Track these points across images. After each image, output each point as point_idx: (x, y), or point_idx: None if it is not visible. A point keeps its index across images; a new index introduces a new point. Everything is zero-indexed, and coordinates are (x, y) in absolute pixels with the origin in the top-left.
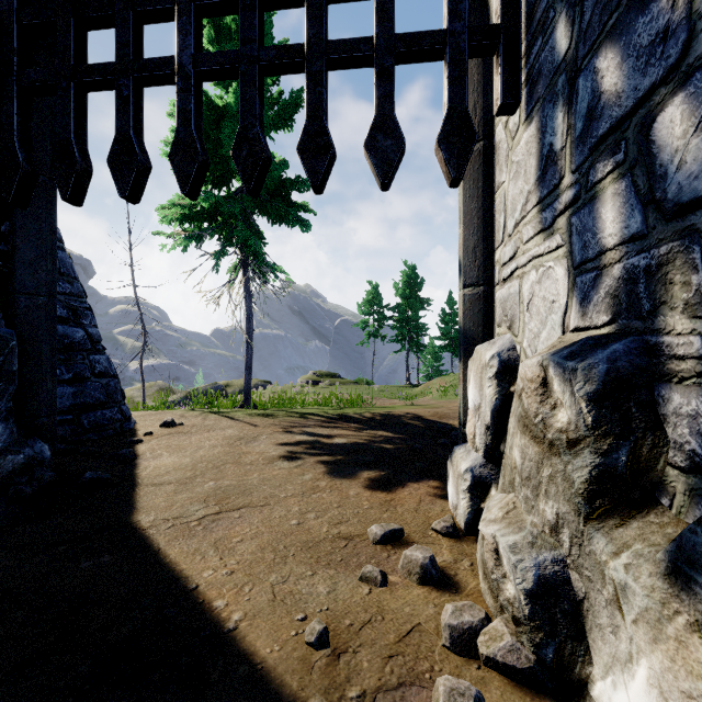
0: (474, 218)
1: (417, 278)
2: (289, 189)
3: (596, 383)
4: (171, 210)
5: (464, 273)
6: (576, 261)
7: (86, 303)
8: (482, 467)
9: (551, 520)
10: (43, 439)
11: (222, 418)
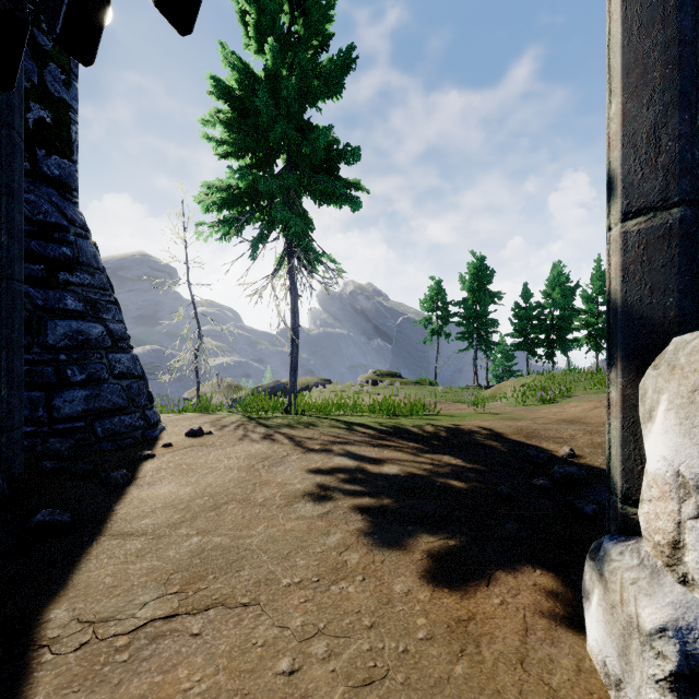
0: (653, 68)
1: (486, 269)
2: (336, 162)
3: None
4: (212, 196)
5: (625, 189)
6: None
7: (110, 296)
8: None
9: None
10: None
11: (257, 426)
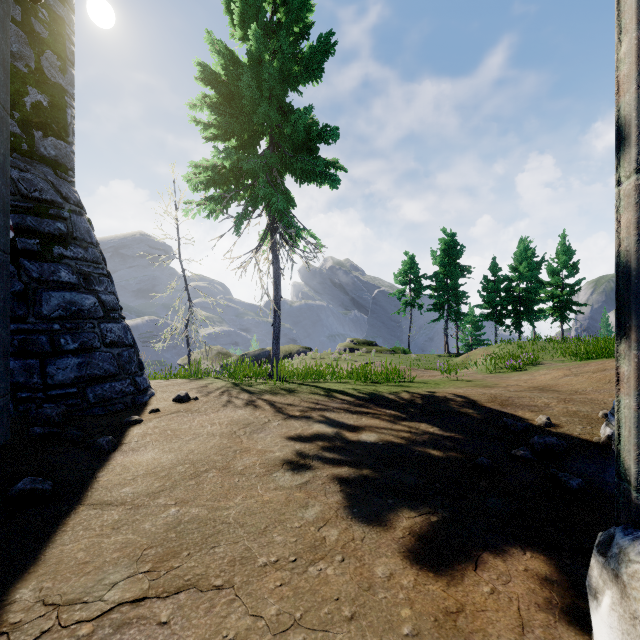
0: None
1: (456, 245)
2: (316, 142)
3: None
4: (200, 176)
5: None
6: None
7: (103, 269)
8: None
9: None
10: None
11: (240, 392)
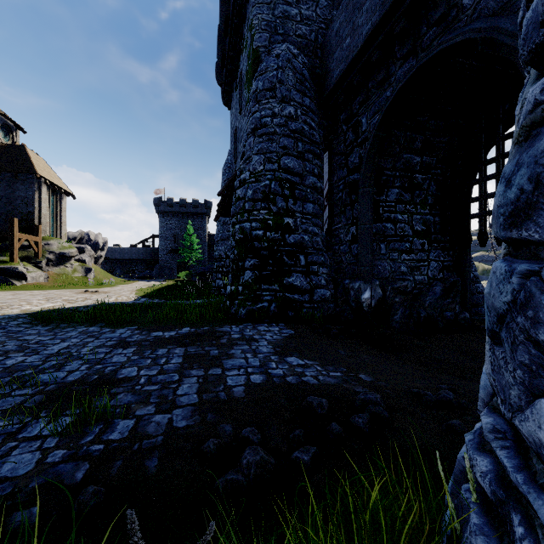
0: None
1: None
2: None
3: None
4: None
5: None
6: None
7: (472, 261)
8: None
9: None
10: (467, 312)
11: None
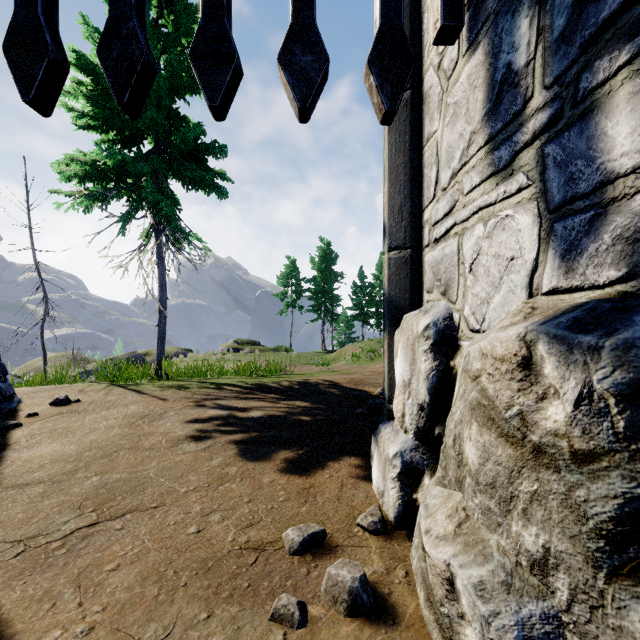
0: (400, 175)
1: (331, 253)
2: (204, 154)
3: (633, 369)
4: (71, 166)
5: (389, 235)
6: (554, 202)
7: None
8: (413, 451)
9: (533, 553)
10: None
11: (127, 392)
